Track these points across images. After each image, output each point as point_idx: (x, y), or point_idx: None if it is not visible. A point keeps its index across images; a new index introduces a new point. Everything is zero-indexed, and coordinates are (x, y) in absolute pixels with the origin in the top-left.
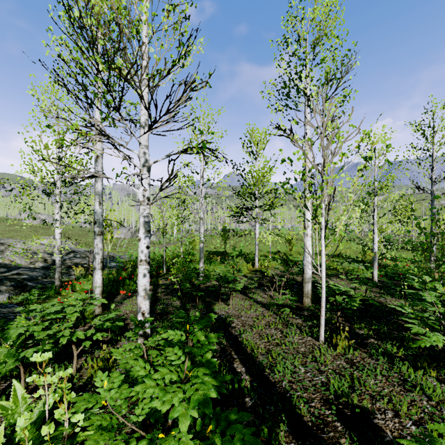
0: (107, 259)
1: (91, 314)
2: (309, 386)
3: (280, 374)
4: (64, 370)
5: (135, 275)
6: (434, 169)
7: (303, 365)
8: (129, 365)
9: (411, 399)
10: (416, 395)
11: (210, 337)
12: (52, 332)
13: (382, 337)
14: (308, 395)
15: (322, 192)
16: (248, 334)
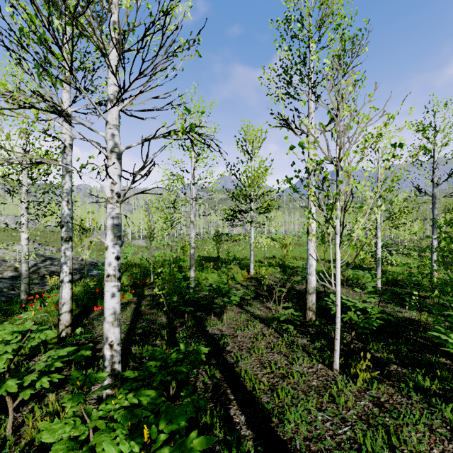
0: (89, 266)
1: (54, 338)
2: (331, 445)
3: (291, 426)
4: None
5: None
6: (436, 171)
7: (319, 409)
8: None
9: None
10: None
11: (190, 450)
12: None
13: (404, 362)
14: None
15: (337, 189)
16: (246, 361)
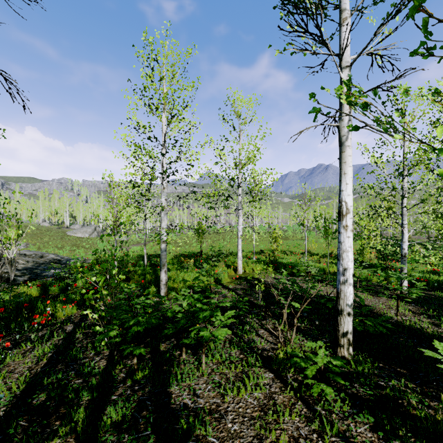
0: (47, 264)
1: None
2: None
3: None
4: None
5: (72, 289)
6: None
7: None
8: None
9: None
10: None
11: None
12: None
13: None
14: None
15: None
16: None
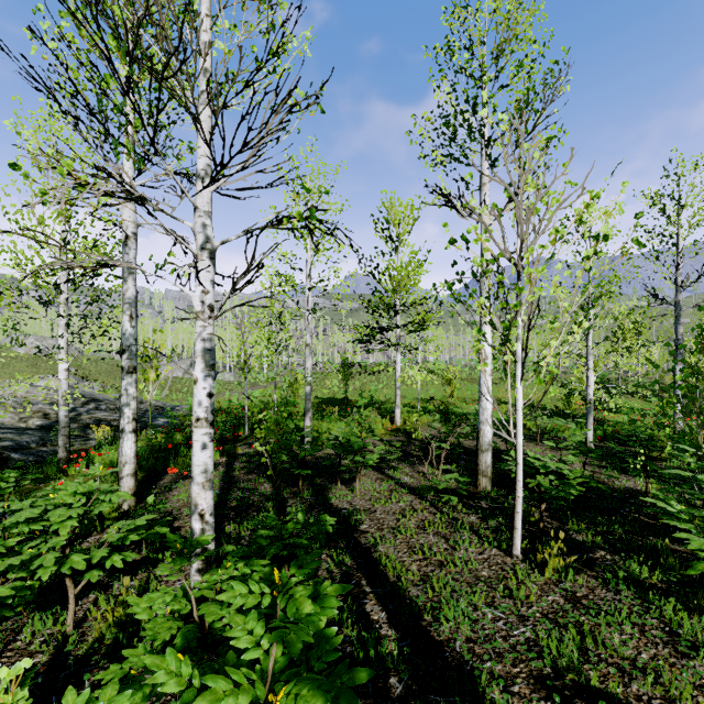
0: (152, 411)
1: (114, 511)
2: (503, 648)
3: (450, 624)
4: (52, 624)
5: None
6: (681, 266)
7: (489, 605)
8: (159, 640)
9: (692, 674)
10: (699, 664)
11: (324, 595)
12: (19, 560)
13: (617, 547)
14: (504, 668)
15: (518, 299)
16: (389, 544)
